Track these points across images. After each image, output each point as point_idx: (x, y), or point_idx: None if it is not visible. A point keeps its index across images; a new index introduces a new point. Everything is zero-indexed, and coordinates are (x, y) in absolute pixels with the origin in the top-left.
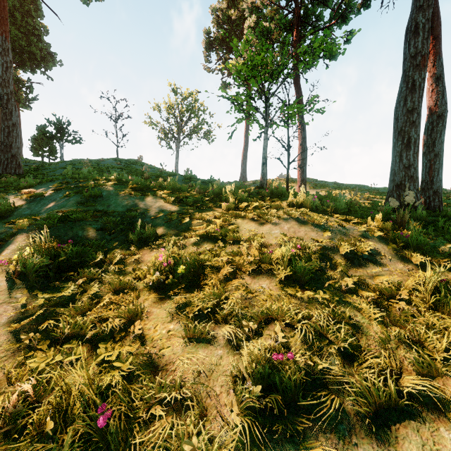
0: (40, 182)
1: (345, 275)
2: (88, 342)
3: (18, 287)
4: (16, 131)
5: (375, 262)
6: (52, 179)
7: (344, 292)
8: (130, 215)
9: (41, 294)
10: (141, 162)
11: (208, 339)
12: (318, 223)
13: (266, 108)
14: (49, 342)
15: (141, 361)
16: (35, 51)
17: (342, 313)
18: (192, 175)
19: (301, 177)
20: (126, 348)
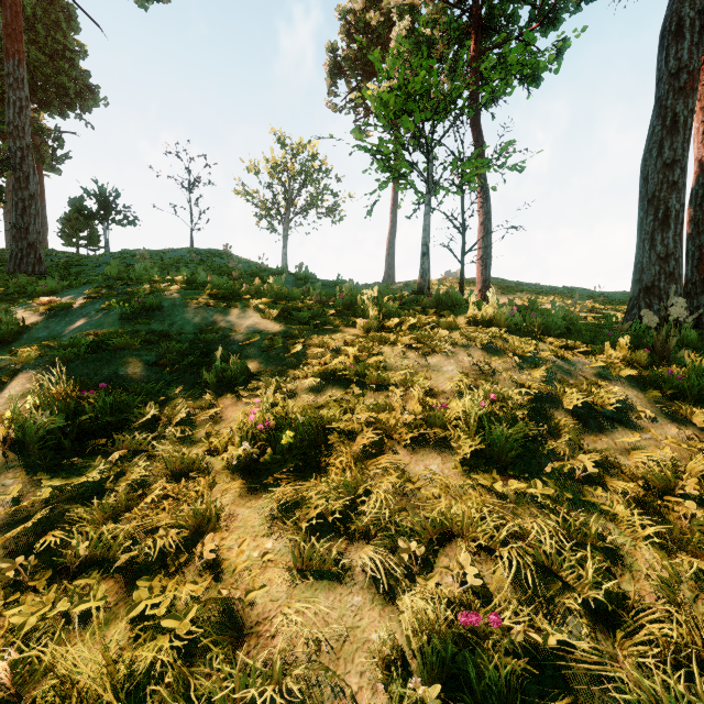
0: (68, 286)
1: (577, 449)
2: (120, 571)
3: (10, 465)
4: (35, 206)
5: (627, 423)
6: (87, 281)
7: (580, 480)
8: (206, 339)
9: (46, 478)
10: (228, 254)
11: (336, 571)
12: (522, 354)
13: (427, 164)
14: (53, 570)
15: (211, 616)
16: (67, 84)
17: (580, 523)
18: (307, 274)
19: (482, 275)
20: (186, 587)
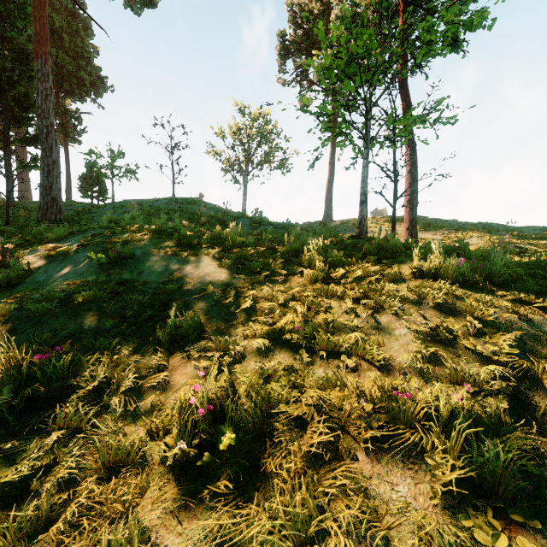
0: (72, 234)
1: None
2: None
3: None
4: (57, 170)
5: None
6: (86, 229)
7: None
8: (166, 290)
9: None
10: (201, 201)
11: None
12: (481, 317)
13: (366, 122)
14: None
15: None
16: (84, 77)
17: None
18: (261, 218)
19: (409, 216)
20: None
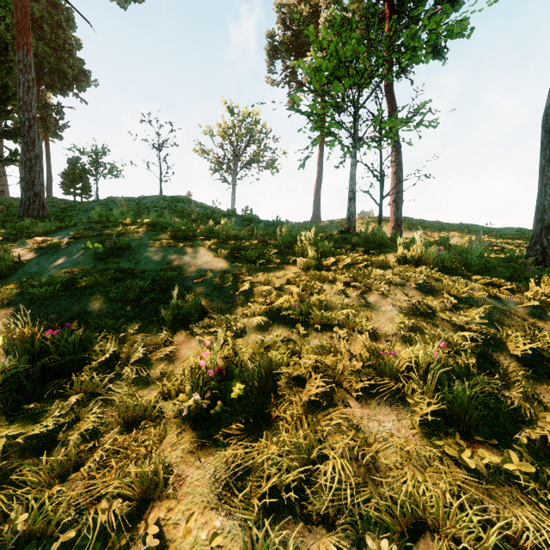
0: (60, 228)
1: (536, 403)
2: (59, 549)
3: None
4: (40, 164)
5: None
6: (75, 223)
7: None
8: (165, 277)
9: (4, 425)
10: (189, 199)
11: None
12: (457, 295)
13: (354, 122)
14: None
15: None
16: (66, 69)
17: None
18: (252, 216)
19: (395, 215)
20: None
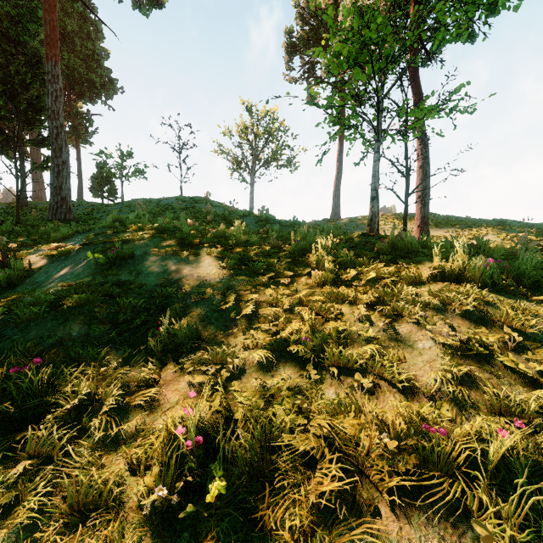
0: (77, 233)
1: None
2: None
3: None
4: (66, 170)
5: None
6: (91, 228)
7: None
8: (163, 292)
9: None
10: (208, 200)
11: None
12: (521, 328)
13: (377, 113)
14: None
15: None
16: (95, 79)
17: None
18: (268, 216)
19: (421, 213)
20: None
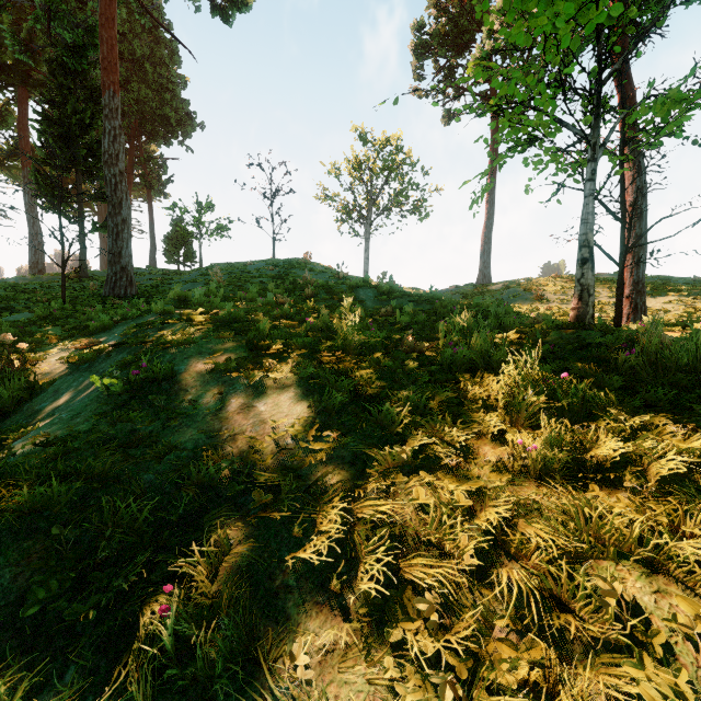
0: (122, 320)
1: None
2: None
3: None
4: (127, 230)
5: None
6: (141, 312)
7: None
8: (200, 475)
9: None
10: (308, 262)
11: None
12: None
13: (597, 110)
14: None
15: None
16: (169, 114)
17: None
18: (392, 287)
19: (632, 275)
20: None
